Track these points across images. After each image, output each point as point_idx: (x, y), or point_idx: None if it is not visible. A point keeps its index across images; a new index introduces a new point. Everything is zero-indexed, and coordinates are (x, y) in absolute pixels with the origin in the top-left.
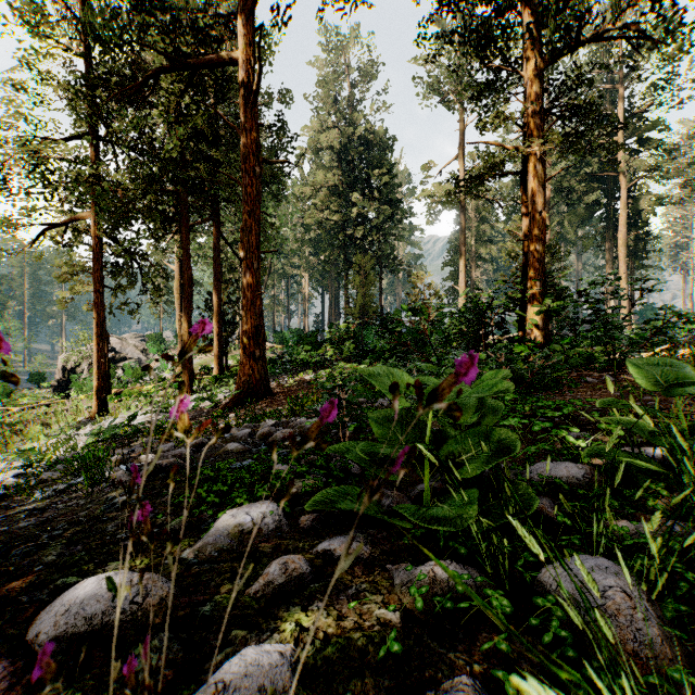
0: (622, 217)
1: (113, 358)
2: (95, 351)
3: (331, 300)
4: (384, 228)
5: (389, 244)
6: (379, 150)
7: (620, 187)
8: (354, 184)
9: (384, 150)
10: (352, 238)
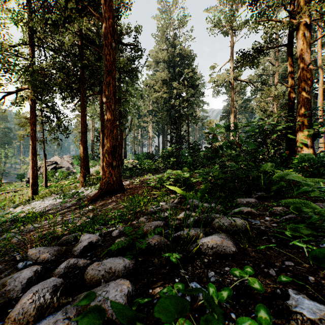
0: (319, 91)
1: (55, 167)
2: (30, 163)
3: (163, 138)
4: (190, 100)
5: (192, 109)
6: (187, 60)
7: (318, 75)
8: (174, 78)
9: (190, 60)
10: (173, 106)
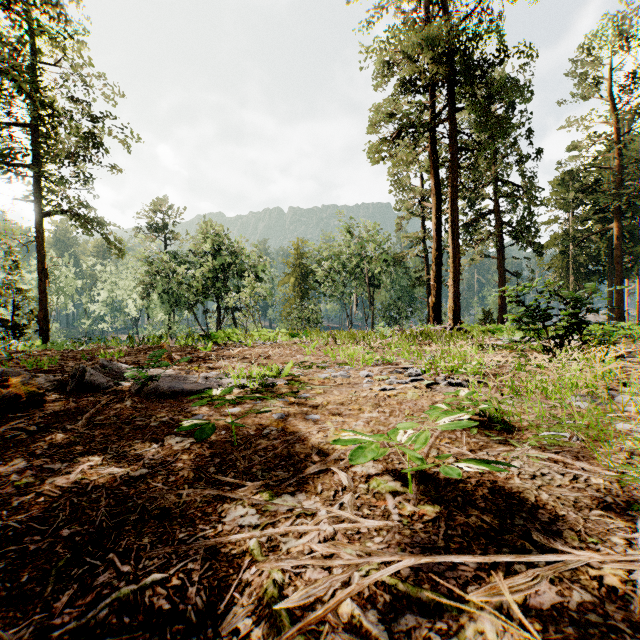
0: None
1: None
2: None
3: None
4: None
5: None
6: None
7: None
8: None
9: None
10: None
